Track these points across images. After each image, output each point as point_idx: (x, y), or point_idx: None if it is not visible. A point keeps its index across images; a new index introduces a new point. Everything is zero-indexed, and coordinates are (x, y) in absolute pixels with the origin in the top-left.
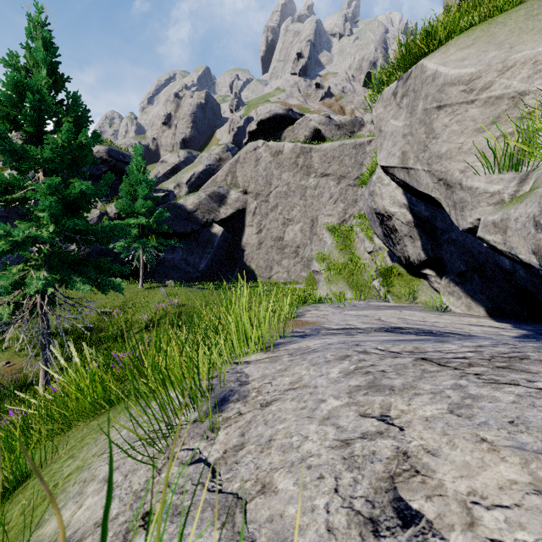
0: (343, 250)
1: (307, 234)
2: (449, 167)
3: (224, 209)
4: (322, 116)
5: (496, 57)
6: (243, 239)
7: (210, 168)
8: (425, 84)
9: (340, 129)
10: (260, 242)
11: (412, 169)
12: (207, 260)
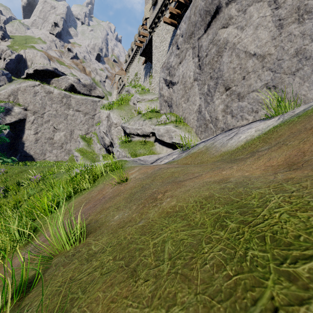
0: (88, 147)
1: (68, 137)
2: (113, 137)
3: (9, 117)
4: (75, 78)
5: (119, 122)
6: (23, 136)
7: None
8: (110, 118)
9: (85, 87)
10: (37, 139)
11: (108, 134)
12: None
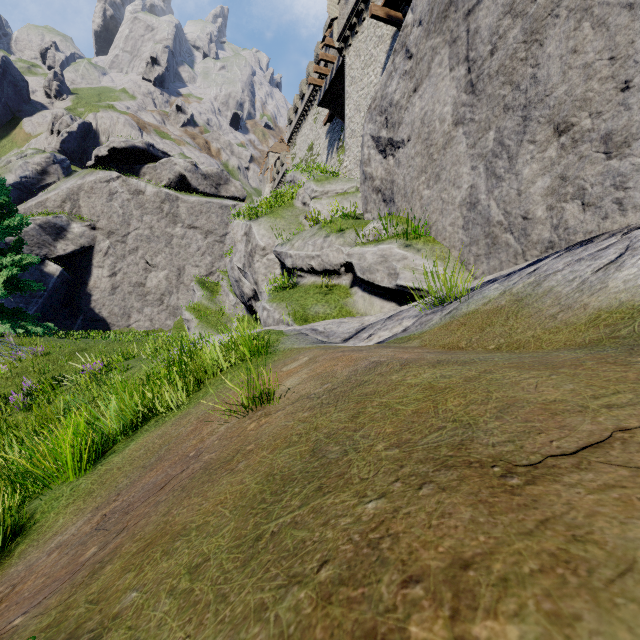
0: (211, 301)
1: (174, 282)
2: (258, 278)
3: (63, 244)
4: (188, 163)
5: (271, 244)
6: (89, 281)
7: (27, 181)
8: (252, 237)
9: (207, 179)
10: (114, 287)
11: (247, 273)
12: (38, 306)
